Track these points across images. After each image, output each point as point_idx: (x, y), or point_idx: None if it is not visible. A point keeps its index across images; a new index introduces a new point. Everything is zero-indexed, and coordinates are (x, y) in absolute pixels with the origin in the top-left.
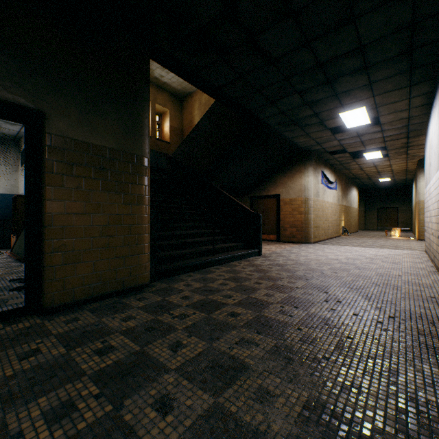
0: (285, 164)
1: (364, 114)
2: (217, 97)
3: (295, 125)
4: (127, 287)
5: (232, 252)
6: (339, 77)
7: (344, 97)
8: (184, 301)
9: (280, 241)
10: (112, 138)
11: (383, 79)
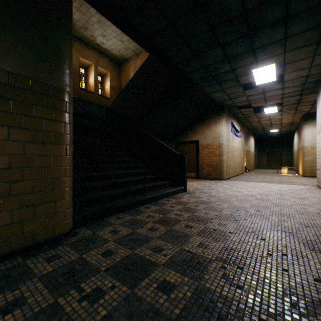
0: (203, 115)
1: (273, 71)
2: (147, 48)
3: (214, 80)
4: (39, 241)
5: (161, 189)
6: (260, 29)
7: (260, 52)
8: (104, 260)
9: (199, 178)
10: (16, 62)
11: (297, 33)
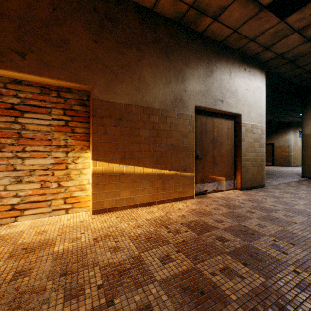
0: (276, 129)
1: None
2: None
3: (280, 118)
4: None
5: None
6: (294, 110)
7: (299, 112)
8: None
9: (274, 165)
10: None
11: None
